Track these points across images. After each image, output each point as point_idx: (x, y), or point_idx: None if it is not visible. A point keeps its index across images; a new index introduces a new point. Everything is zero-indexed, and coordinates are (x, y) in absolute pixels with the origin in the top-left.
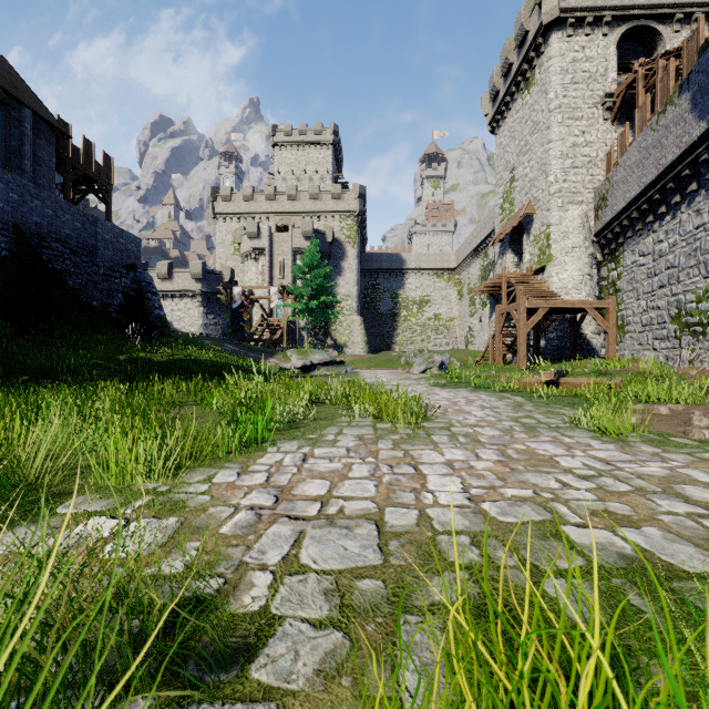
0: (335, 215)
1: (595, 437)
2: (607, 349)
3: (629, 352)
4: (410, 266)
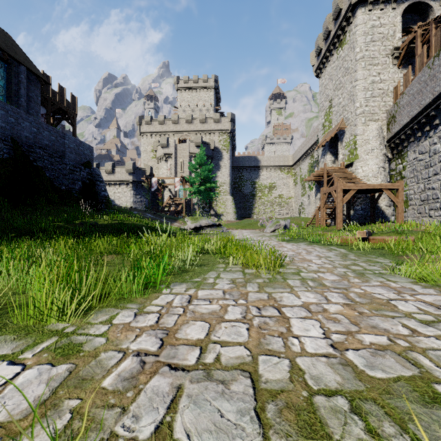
0: (215, 132)
1: (414, 282)
2: (397, 216)
3: (411, 219)
4: (263, 164)
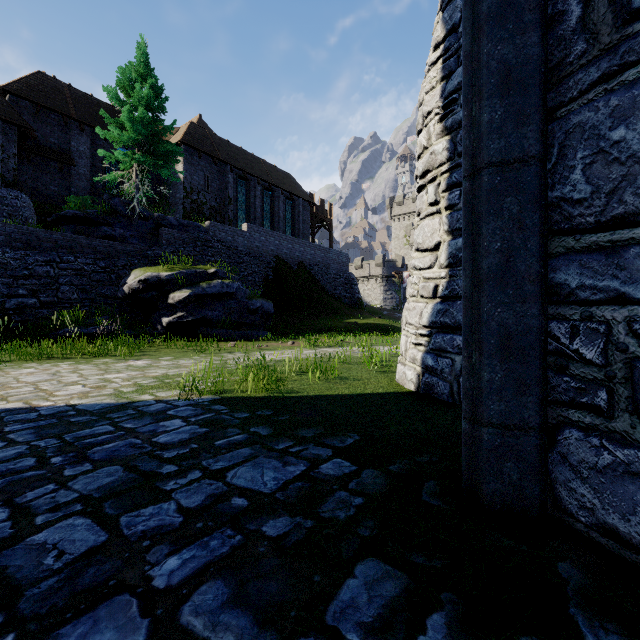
0: None
1: None
2: None
3: None
4: None
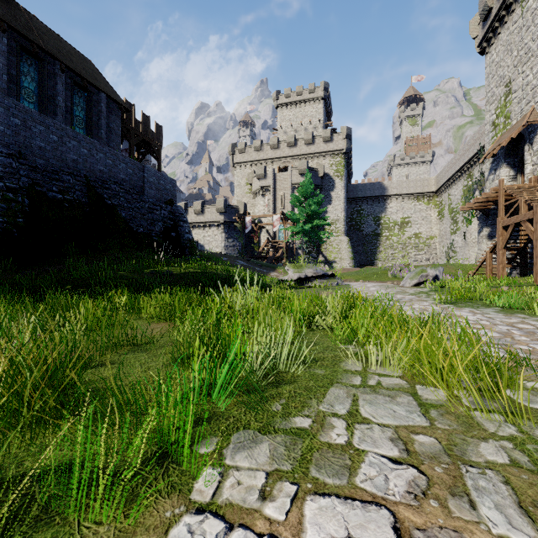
0: (325, 155)
1: None
2: None
3: None
4: (391, 192)
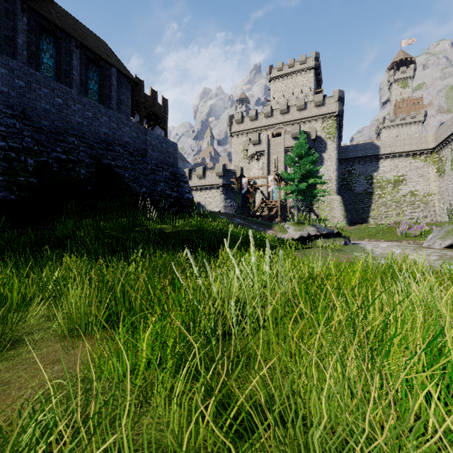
0: (317, 118)
1: None
2: None
3: None
4: (384, 151)
